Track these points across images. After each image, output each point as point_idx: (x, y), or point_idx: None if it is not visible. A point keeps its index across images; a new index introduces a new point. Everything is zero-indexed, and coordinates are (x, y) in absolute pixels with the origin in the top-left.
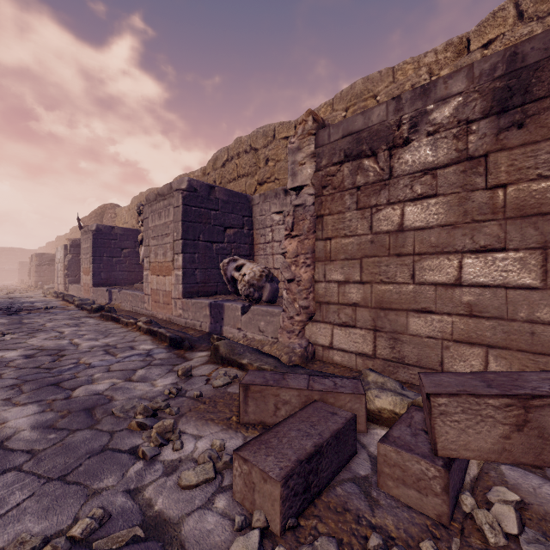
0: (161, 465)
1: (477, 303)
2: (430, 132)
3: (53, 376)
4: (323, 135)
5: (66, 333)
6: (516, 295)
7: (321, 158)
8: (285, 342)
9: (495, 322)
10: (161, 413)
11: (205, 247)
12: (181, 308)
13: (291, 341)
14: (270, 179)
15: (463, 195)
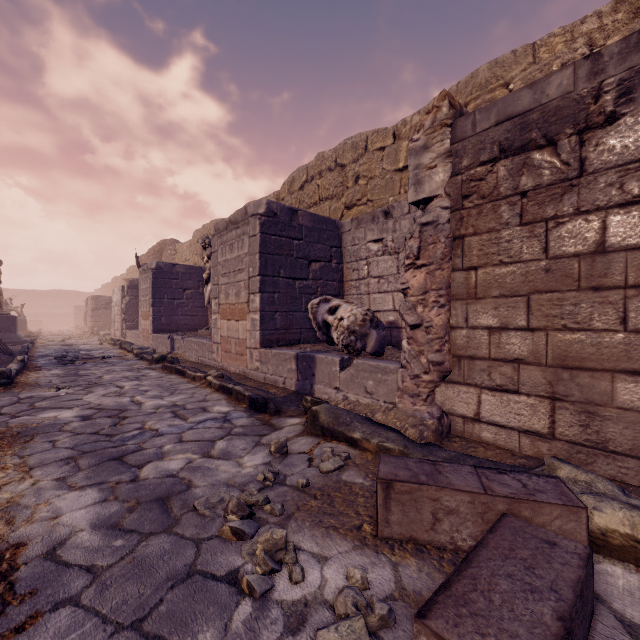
0: (278, 610)
1: None
2: None
3: (115, 447)
4: (464, 125)
5: (126, 389)
6: None
7: (461, 157)
8: (407, 409)
9: None
10: (258, 511)
11: (287, 284)
12: (259, 359)
13: (416, 408)
14: (361, 201)
15: None
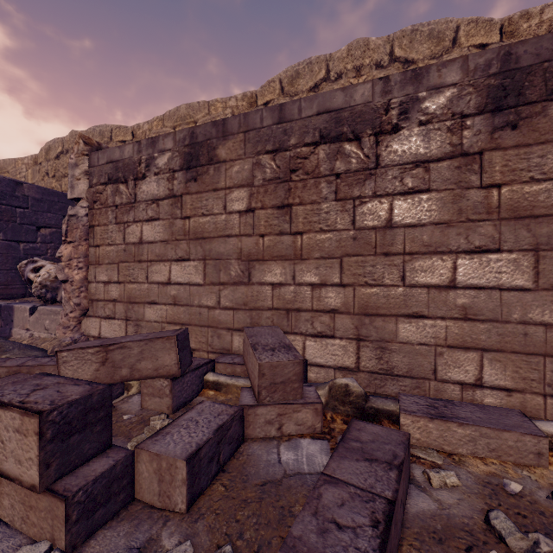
0: None
1: (178, 296)
2: (156, 173)
3: None
4: (94, 157)
5: None
6: (194, 289)
7: (93, 177)
8: (62, 337)
9: (185, 308)
10: None
11: (8, 246)
12: None
13: (67, 335)
14: None
15: (172, 221)
